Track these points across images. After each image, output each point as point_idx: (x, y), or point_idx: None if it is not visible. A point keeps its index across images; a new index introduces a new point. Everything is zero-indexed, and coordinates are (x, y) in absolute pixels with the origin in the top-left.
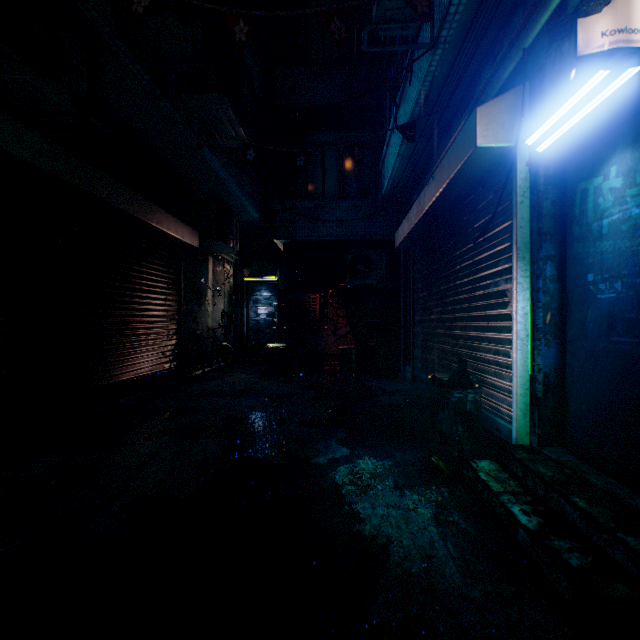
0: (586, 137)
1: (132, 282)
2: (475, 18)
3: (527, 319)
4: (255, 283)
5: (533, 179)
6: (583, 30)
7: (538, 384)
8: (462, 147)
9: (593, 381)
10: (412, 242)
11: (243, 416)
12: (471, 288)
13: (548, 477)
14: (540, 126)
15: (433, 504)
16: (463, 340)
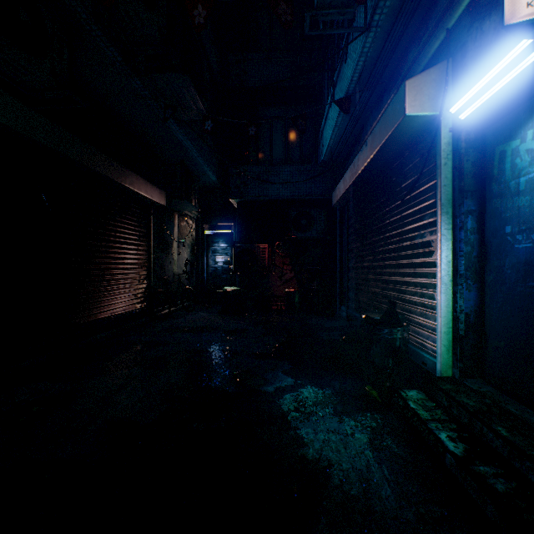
0: (504, 105)
1: (108, 235)
2: (404, 4)
3: (450, 266)
4: (214, 236)
5: (455, 143)
6: (509, 1)
7: (460, 323)
8: (392, 116)
9: (511, 321)
10: (347, 200)
11: (202, 349)
12: (399, 239)
13: (471, 407)
14: (463, 95)
15: (368, 430)
16: (392, 284)
